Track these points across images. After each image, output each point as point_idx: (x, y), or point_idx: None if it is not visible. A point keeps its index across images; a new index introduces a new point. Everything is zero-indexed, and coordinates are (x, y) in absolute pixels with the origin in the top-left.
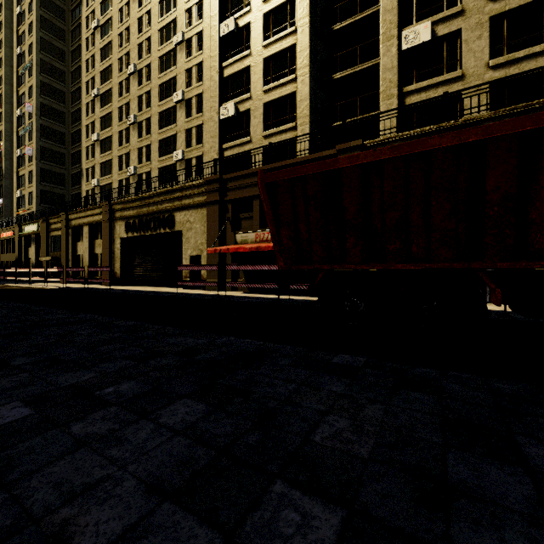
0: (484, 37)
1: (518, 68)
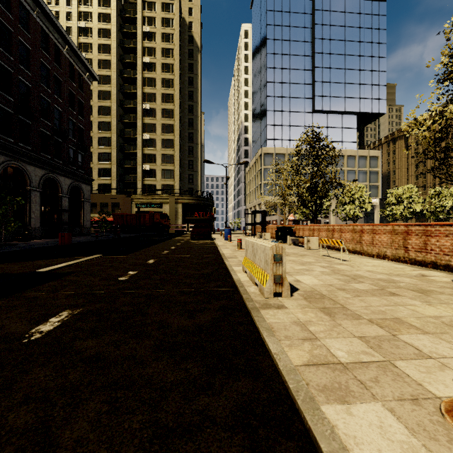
0: (160, 173)
1: (166, 182)
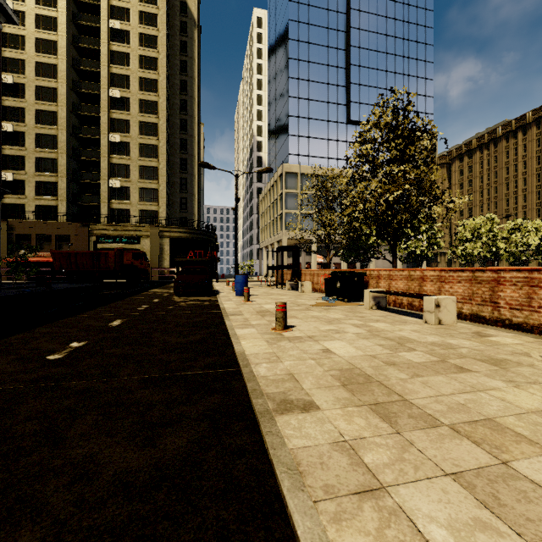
0: (137, 193)
1: (146, 207)
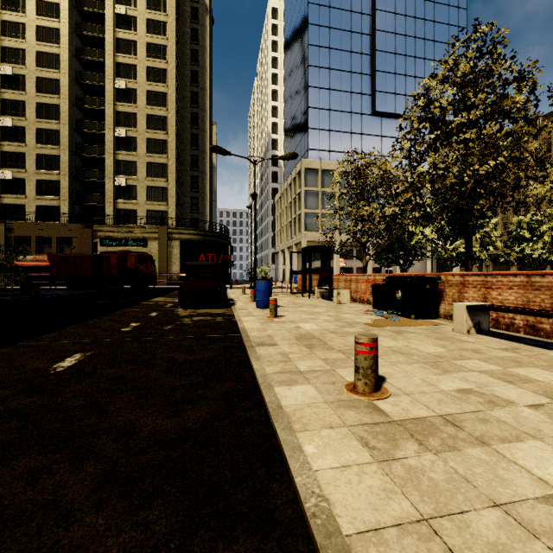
0: (145, 192)
1: (154, 207)
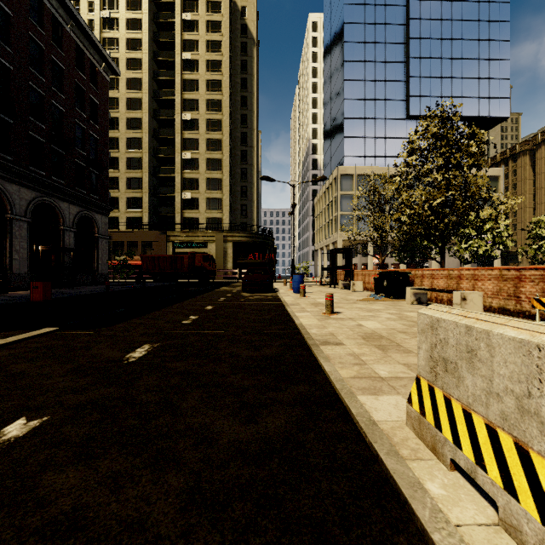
0: (205, 203)
1: (212, 215)
